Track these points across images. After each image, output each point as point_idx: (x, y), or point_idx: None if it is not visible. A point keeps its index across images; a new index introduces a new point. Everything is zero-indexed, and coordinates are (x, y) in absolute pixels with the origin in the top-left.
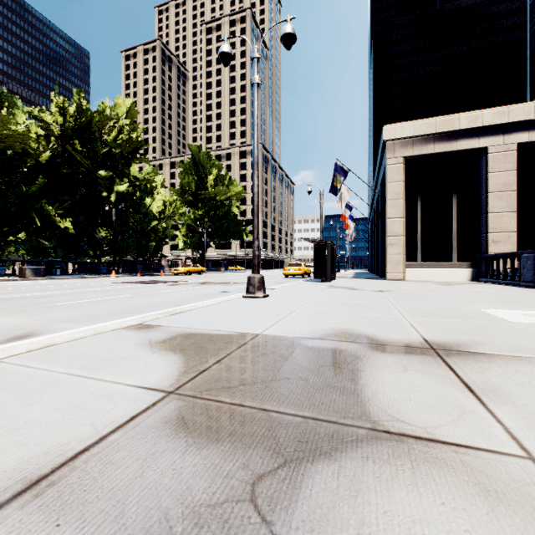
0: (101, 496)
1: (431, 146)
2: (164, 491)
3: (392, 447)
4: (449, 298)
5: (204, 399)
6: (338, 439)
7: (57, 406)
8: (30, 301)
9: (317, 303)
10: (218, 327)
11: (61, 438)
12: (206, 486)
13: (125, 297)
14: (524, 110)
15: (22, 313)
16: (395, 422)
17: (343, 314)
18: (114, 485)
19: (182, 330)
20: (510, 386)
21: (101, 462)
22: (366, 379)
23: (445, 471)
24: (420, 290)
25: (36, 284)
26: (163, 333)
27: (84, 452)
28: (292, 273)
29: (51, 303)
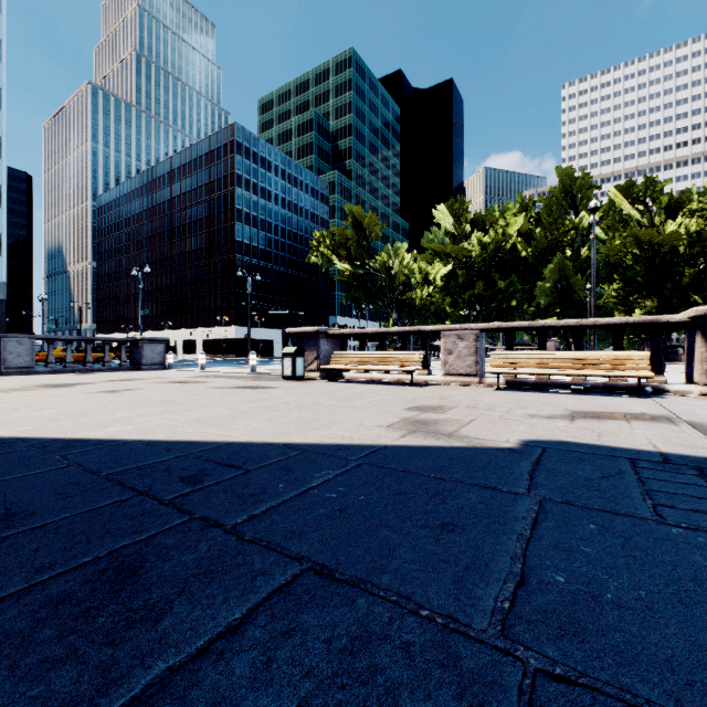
0: None
1: None
2: None
3: None
4: None
5: None
6: None
7: None
8: None
9: None
10: None
11: None
12: None
13: None
14: None
15: None
16: None
17: None
18: None
19: None
20: None
21: None
22: None
23: None
24: None
25: None
26: None
27: None
28: None
29: None
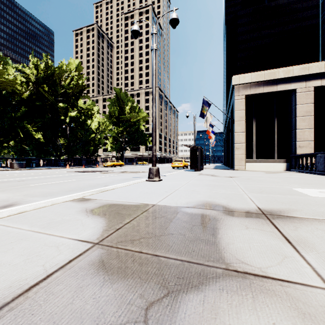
0: (43, 318)
1: (262, 88)
2: (86, 315)
3: (239, 282)
4: (273, 181)
5: (117, 248)
6: (204, 276)
7: (22, 253)
8: (15, 183)
9: (191, 185)
10: (130, 200)
11: (21, 276)
12: (115, 311)
13: (74, 180)
14: (318, 66)
15: (9, 191)
16: (241, 264)
17: (208, 192)
18: (53, 310)
19: (107, 202)
20: (314, 239)
21: (46, 293)
22: (222, 234)
23: (275, 299)
24: (255, 176)
25: (20, 173)
26: (95, 203)
27: (35, 286)
28: (177, 166)
29: (28, 184)
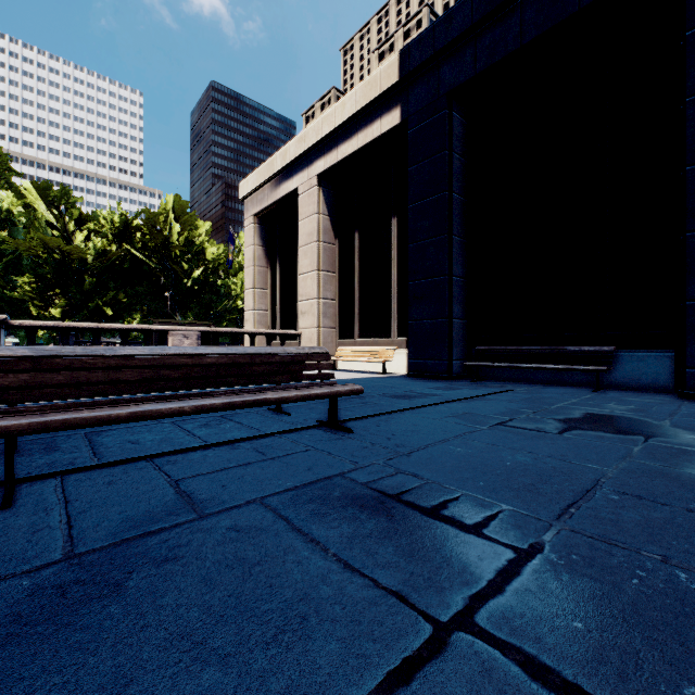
0: None
1: (266, 198)
2: None
3: None
4: None
5: None
6: None
7: None
8: None
9: None
10: None
11: None
12: None
13: None
14: (315, 129)
15: None
16: None
17: None
18: None
19: None
20: None
21: None
22: None
23: None
24: None
25: None
26: None
27: None
28: None
29: None
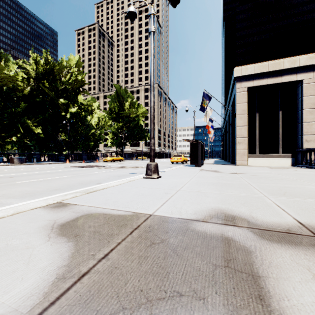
0: None
1: (265, 80)
2: None
3: None
4: (287, 178)
5: None
6: None
7: None
8: (3, 180)
9: (195, 183)
10: (119, 206)
11: None
12: None
13: (67, 177)
14: None
15: None
16: None
17: (217, 193)
18: None
19: (88, 209)
20: None
21: None
22: (278, 297)
23: None
24: (263, 172)
25: (17, 168)
26: (71, 212)
27: None
28: (176, 161)
29: (15, 181)
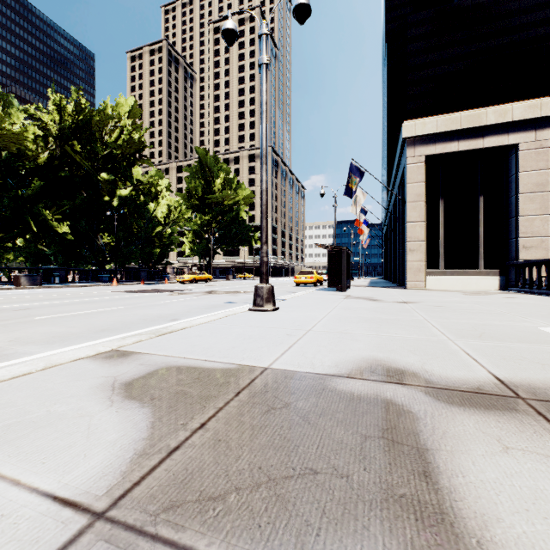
0: None
1: (455, 144)
2: None
3: None
4: (488, 311)
5: (156, 539)
6: None
7: None
8: (8, 314)
9: (336, 319)
10: (213, 355)
11: None
12: None
13: (118, 309)
14: None
15: None
16: None
17: (372, 335)
18: None
19: (165, 361)
20: None
21: None
22: (450, 473)
23: None
24: (450, 301)
25: (28, 293)
26: (138, 365)
27: None
28: (304, 281)
29: (30, 316)
